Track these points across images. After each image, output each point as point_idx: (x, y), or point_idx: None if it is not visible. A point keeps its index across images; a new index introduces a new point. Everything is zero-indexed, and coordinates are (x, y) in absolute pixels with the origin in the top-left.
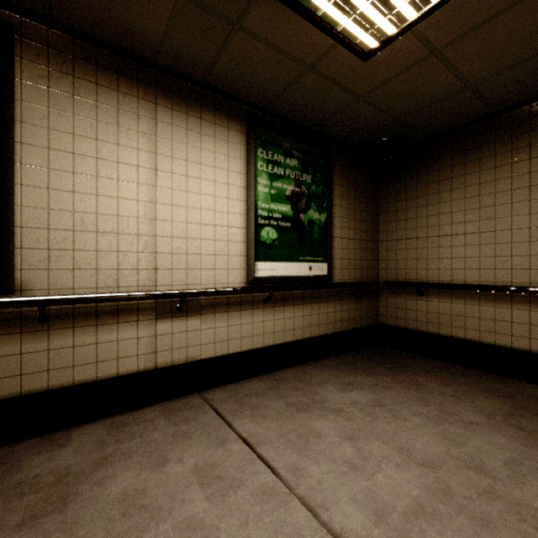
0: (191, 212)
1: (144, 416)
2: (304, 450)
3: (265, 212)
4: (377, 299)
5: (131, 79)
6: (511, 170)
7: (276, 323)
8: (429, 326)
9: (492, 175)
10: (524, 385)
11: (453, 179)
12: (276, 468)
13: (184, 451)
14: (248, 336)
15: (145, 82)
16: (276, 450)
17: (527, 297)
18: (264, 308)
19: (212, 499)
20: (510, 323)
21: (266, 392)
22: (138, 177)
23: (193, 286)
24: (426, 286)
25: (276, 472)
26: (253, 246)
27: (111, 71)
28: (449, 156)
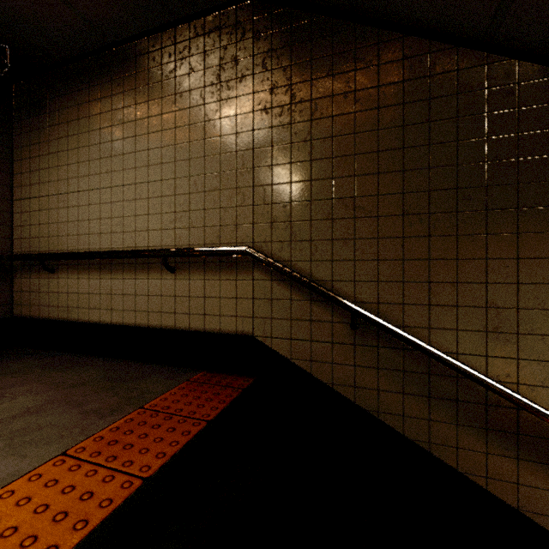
0: None
1: None
2: None
3: None
4: (11, 282)
5: None
6: (123, 115)
7: None
8: (60, 311)
9: (109, 119)
10: (130, 366)
11: (80, 120)
12: None
13: None
14: None
15: None
16: None
17: (134, 263)
18: None
19: None
20: (122, 295)
21: None
22: None
23: None
24: (47, 257)
25: None
26: None
27: None
28: (76, 91)
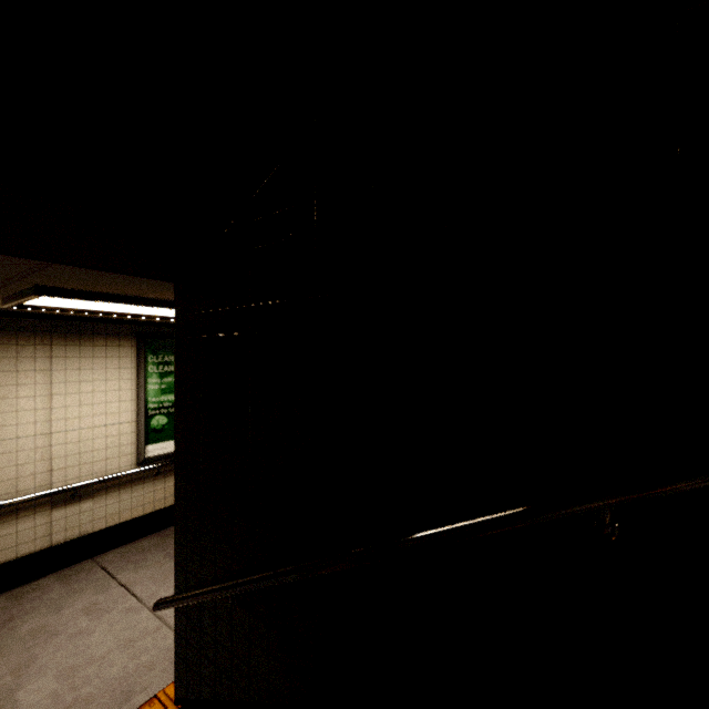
0: (84, 420)
1: (41, 585)
2: (163, 583)
3: (155, 404)
4: None
5: (29, 332)
6: None
7: (167, 490)
8: None
9: None
10: None
11: None
12: (140, 597)
13: (76, 600)
14: (139, 506)
15: (41, 331)
16: (144, 587)
17: None
18: (155, 481)
19: (93, 620)
20: None
21: (152, 548)
22: (35, 405)
23: (86, 477)
24: None
25: (139, 599)
26: (143, 435)
27: (11, 331)
28: None
